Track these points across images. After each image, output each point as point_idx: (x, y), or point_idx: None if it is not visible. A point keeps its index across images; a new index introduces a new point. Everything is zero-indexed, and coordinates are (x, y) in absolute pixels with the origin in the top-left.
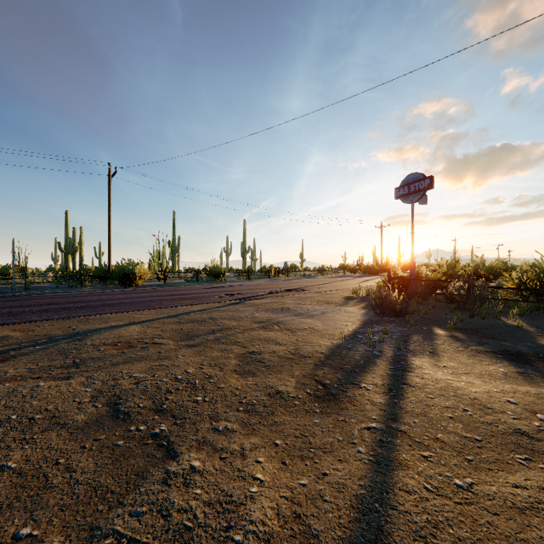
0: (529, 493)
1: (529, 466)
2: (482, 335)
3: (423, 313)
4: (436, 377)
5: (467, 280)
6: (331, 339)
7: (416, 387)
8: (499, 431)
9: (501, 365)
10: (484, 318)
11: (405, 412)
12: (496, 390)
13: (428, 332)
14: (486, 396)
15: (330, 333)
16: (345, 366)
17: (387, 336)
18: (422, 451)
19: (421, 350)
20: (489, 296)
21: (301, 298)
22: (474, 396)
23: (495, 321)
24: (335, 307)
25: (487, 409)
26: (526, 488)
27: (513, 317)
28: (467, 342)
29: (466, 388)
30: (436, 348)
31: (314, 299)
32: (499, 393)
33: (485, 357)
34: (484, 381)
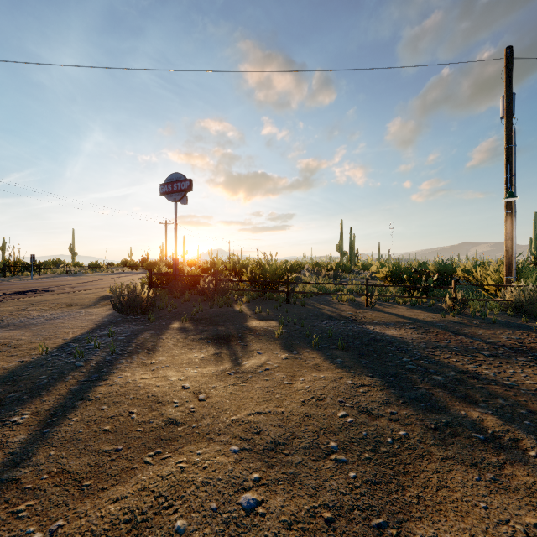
0: (125, 503)
1: (152, 462)
2: (210, 323)
3: (174, 307)
4: (129, 380)
5: (215, 275)
6: (26, 356)
7: (95, 399)
8: (151, 428)
9: (206, 349)
10: (221, 307)
11: (47, 444)
12: (181, 378)
13: (163, 327)
14: (166, 388)
15: (32, 347)
16: (9, 395)
17: (111, 339)
18: (19, 505)
19: (140, 349)
20: (234, 287)
21: (33, 302)
22: (154, 392)
23: (228, 309)
24: (77, 310)
25: (157, 404)
26: (126, 497)
27: (243, 304)
28: (192, 332)
29: (153, 385)
30: (157, 344)
31: (53, 302)
32: (182, 381)
33: (197, 344)
34: (179, 370)
